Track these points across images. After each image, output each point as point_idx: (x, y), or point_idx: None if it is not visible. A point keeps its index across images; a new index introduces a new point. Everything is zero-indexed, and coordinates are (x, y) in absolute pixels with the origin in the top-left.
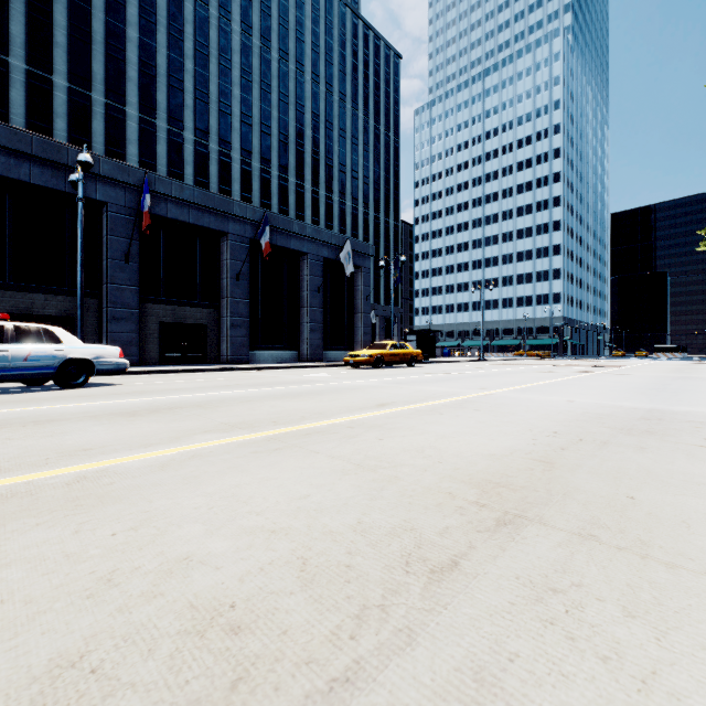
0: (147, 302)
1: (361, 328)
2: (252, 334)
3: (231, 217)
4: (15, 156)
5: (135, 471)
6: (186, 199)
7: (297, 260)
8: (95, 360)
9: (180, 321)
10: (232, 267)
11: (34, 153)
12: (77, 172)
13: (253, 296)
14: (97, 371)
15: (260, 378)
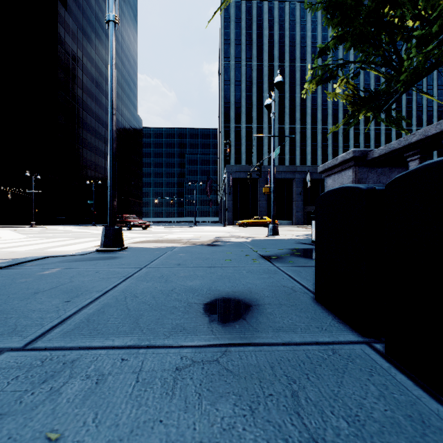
0: None
1: None
2: None
3: None
4: (312, 173)
5: None
6: None
7: None
8: None
9: None
10: None
11: (316, 171)
12: None
13: None
14: None
15: None
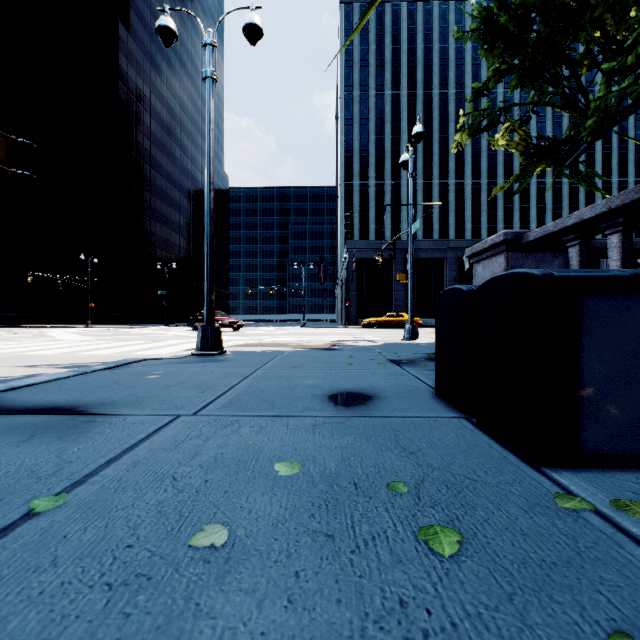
0: None
1: None
2: None
3: None
4: None
5: None
6: None
7: (597, 262)
8: None
9: None
10: None
11: None
12: None
13: None
14: None
15: None
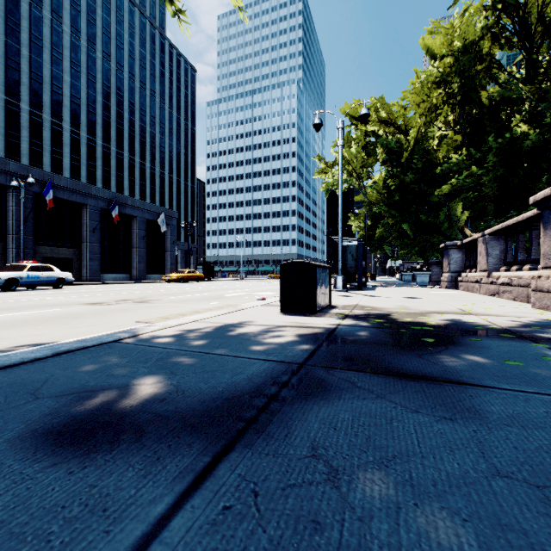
0: (35, 245)
1: (170, 260)
2: (101, 264)
3: (89, 195)
4: None
5: (146, 292)
6: (63, 185)
7: (129, 220)
8: (66, 278)
9: (55, 256)
10: (90, 225)
11: None
12: (15, 180)
13: (101, 241)
14: (66, 282)
15: (129, 286)
